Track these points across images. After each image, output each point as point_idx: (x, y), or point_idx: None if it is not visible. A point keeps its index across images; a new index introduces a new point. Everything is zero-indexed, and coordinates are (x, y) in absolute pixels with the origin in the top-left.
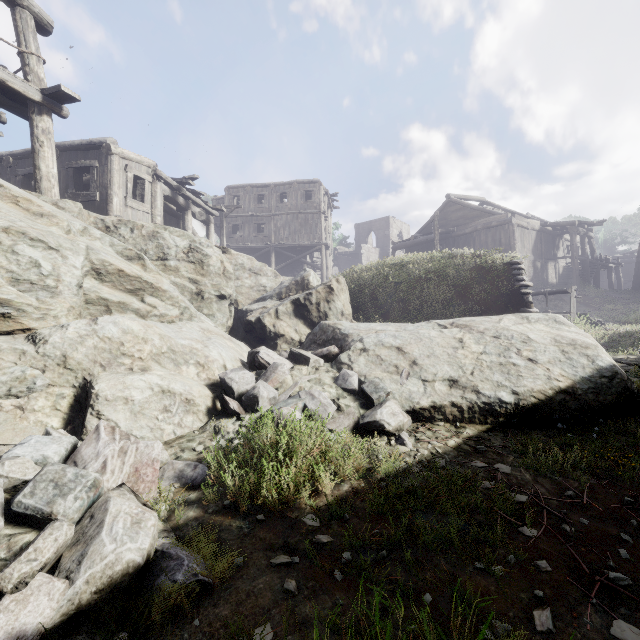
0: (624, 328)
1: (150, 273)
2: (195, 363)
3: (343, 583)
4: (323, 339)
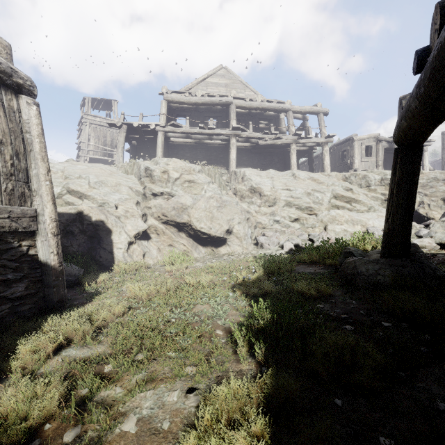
0: None
1: (354, 194)
2: (360, 225)
3: None
4: (440, 218)
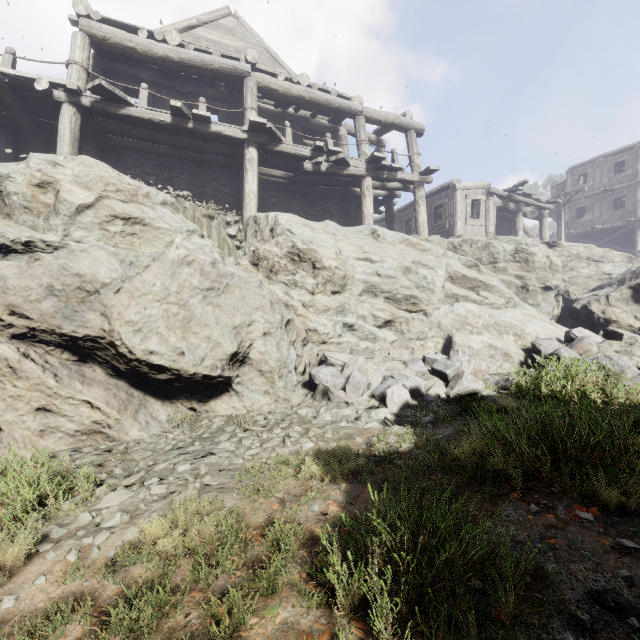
0: None
1: (483, 275)
2: (513, 334)
3: None
4: None
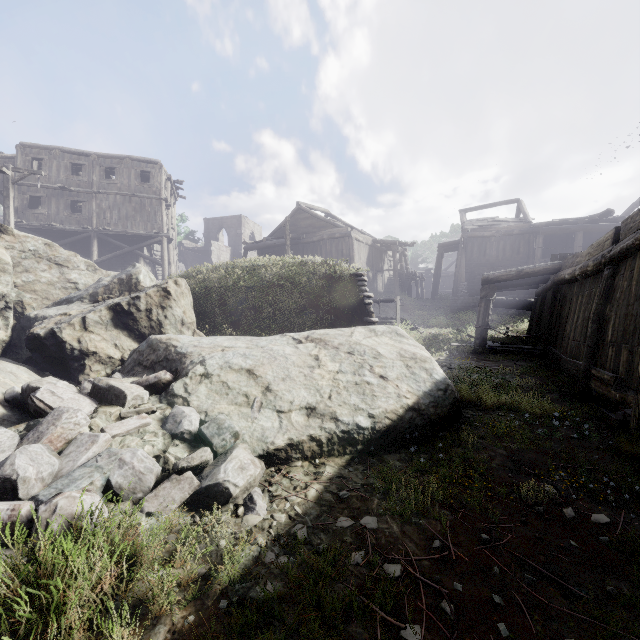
0: (430, 331)
1: None
2: None
3: None
4: (152, 360)
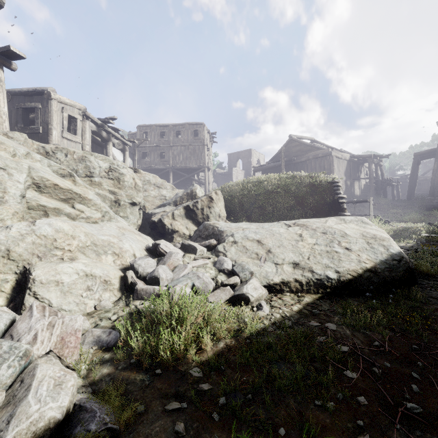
0: (402, 225)
1: (79, 187)
2: (112, 253)
3: (220, 423)
4: (206, 234)
